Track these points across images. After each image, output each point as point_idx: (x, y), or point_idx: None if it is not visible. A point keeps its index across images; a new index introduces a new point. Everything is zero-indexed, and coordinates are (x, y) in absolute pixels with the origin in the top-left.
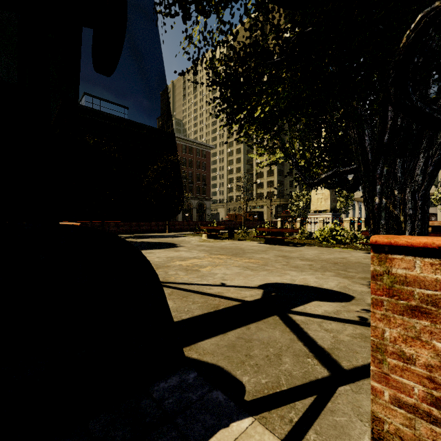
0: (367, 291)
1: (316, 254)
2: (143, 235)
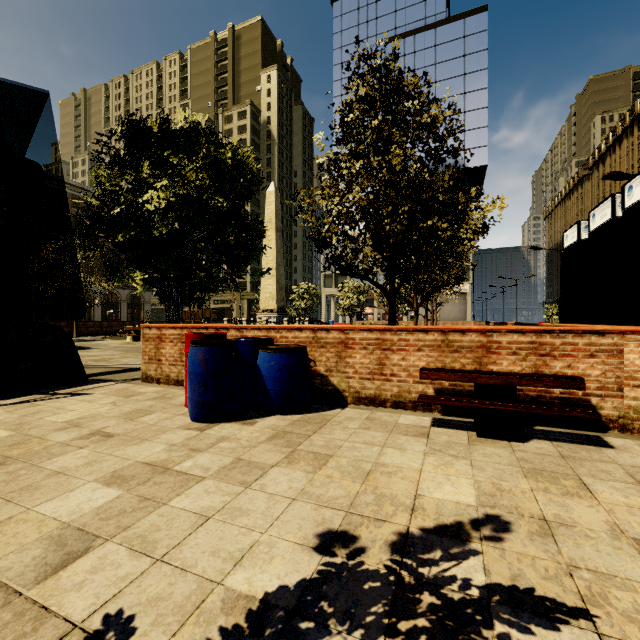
0: None
1: None
2: None
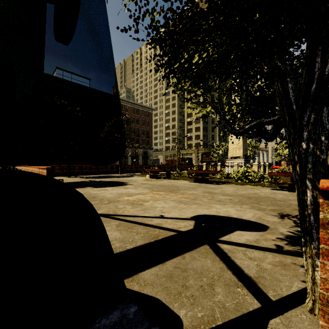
0: (278, 221)
1: (234, 190)
2: (101, 175)
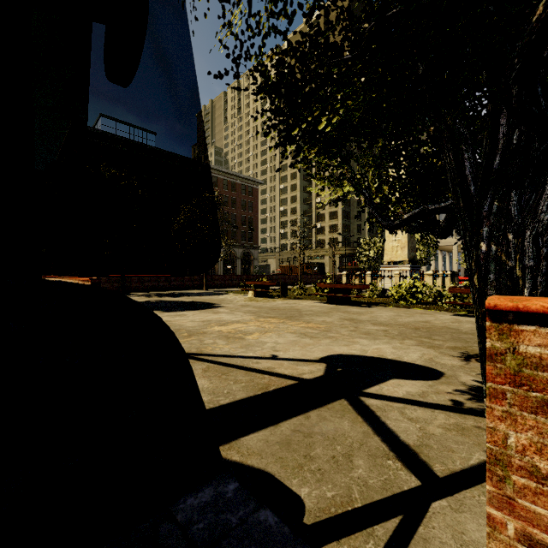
0: (460, 365)
1: (392, 317)
2: (174, 292)
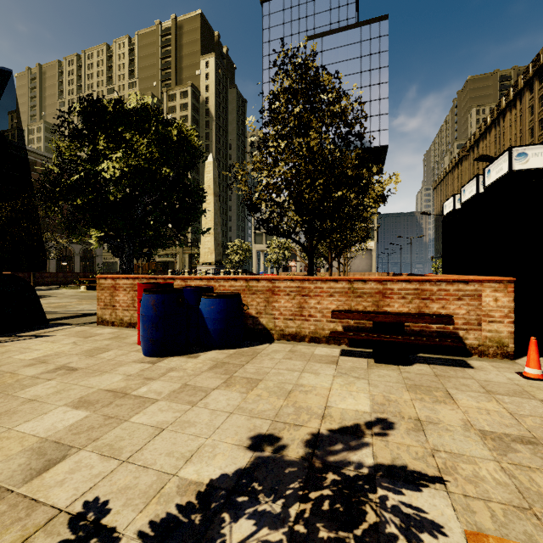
0: None
1: None
2: None
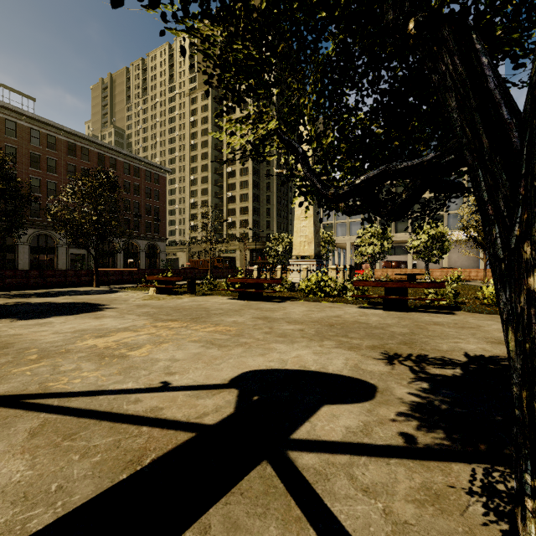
0: (387, 371)
1: (305, 312)
2: (50, 291)
